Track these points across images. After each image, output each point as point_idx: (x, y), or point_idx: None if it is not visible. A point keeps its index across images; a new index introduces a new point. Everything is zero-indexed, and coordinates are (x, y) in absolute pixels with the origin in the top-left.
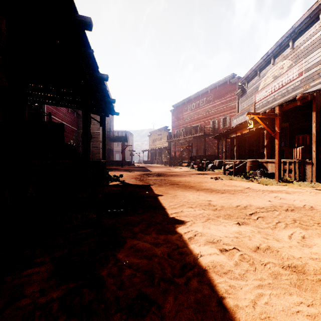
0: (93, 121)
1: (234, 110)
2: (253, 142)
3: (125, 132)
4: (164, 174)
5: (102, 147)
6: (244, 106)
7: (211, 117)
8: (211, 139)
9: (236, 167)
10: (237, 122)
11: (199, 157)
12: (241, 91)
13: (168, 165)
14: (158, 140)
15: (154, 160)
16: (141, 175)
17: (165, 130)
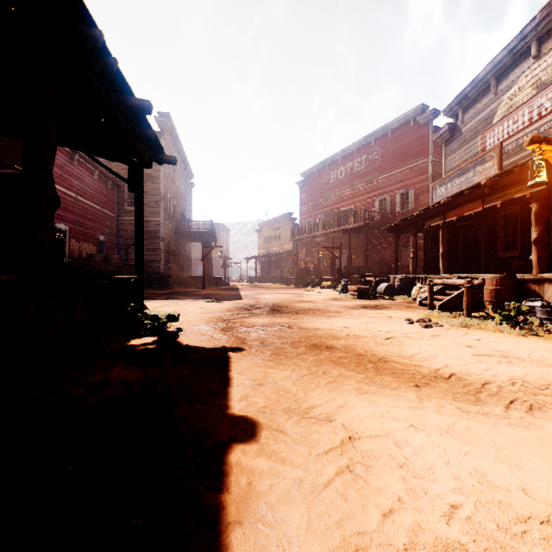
0: (147, 199)
1: (425, 177)
2: (471, 238)
3: (211, 222)
4: (287, 307)
5: (164, 250)
6: (453, 162)
7: (377, 193)
8: (377, 234)
9: (458, 291)
10: (448, 191)
11: (357, 269)
12: (448, 131)
13: (293, 285)
14: (275, 238)
15: (267, 276)
16: (233, 311)
17: (287, 220)
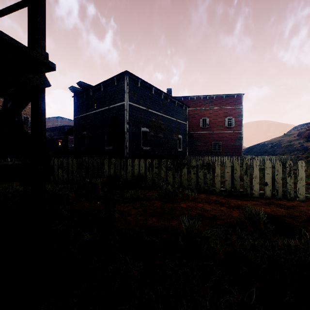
0: None
1: None
2: None
3: None
4: None
5: None
6: None
7: None
8: None
9: None
10: None
11: None
12: None
13: None
14: None
15: None
16: None
17: None
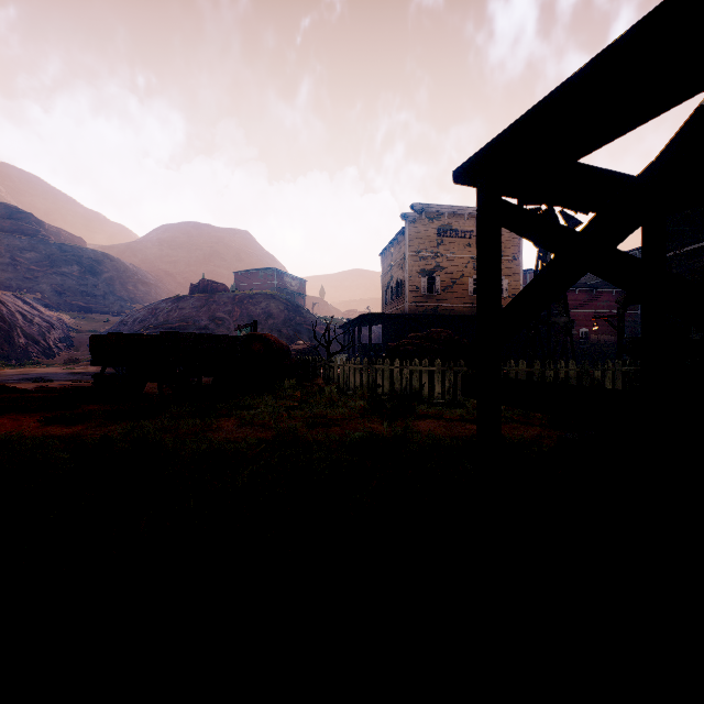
0: None
1: None
2: None
3: None
4: None
5: None
6: None
7: None
8: None
9: None
10: None
11: None
12: None
13: None
14: None
15: None
16: None
17: None
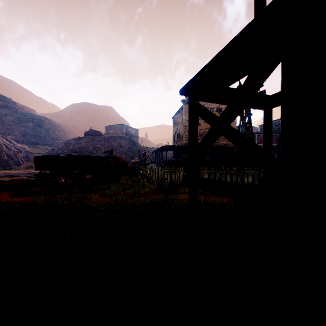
0: None
1: None
2: None
3: None
4: None
5: None
6: None
7: None
8: None
9: None
10: None
11: None
12: None
13: None
14: None
15: None
16: None
17: None
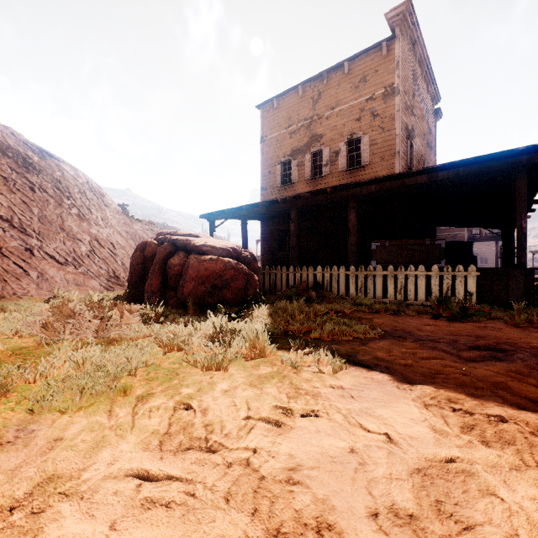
0: None
1: None
2: None
3: None
4: None
5: None
6: None
7: None
8: None
9: None
10: None
11: None
12: None
13: None
14: None
15: None
16: None
17: None
